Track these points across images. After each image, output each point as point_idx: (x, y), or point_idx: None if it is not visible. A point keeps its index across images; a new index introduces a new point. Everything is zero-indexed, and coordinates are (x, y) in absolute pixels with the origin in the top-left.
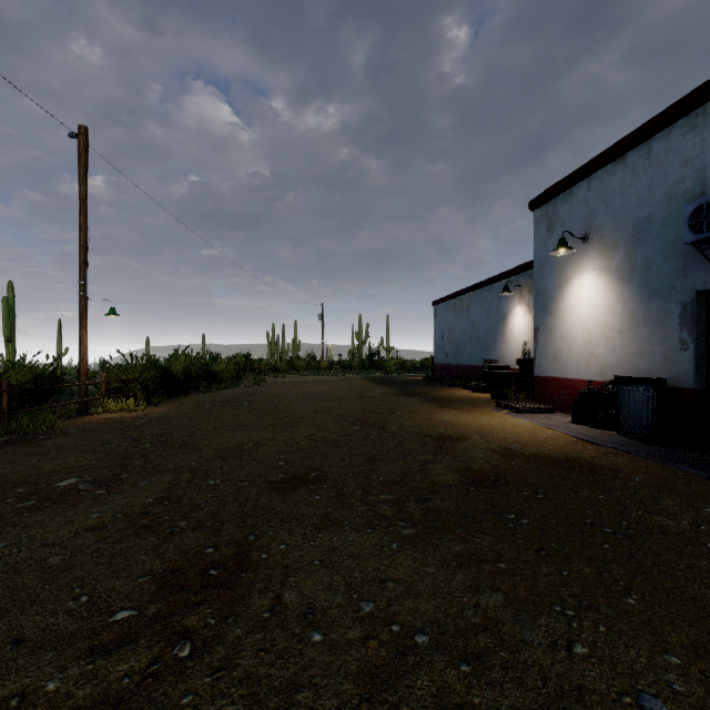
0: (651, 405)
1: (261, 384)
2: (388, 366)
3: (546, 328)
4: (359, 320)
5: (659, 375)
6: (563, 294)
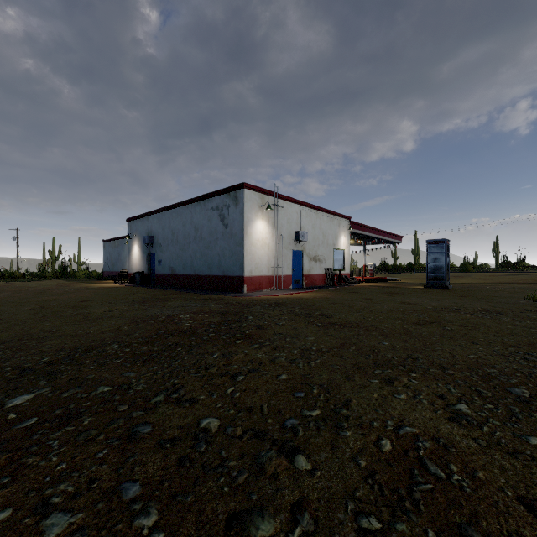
0: (140, 277)
1: None
2: (79, 275)
3: (130, 259)
4: (53, 241)
5: (145, 271)
6: (132, 249)
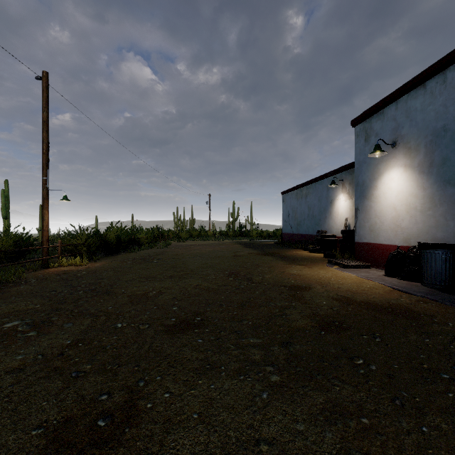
0: (448, 264)
1: (168, 246)
2: (252, 235)
3: (364, 209)
4: (233, 204)
5: (452, 242)
6: (376, 184)
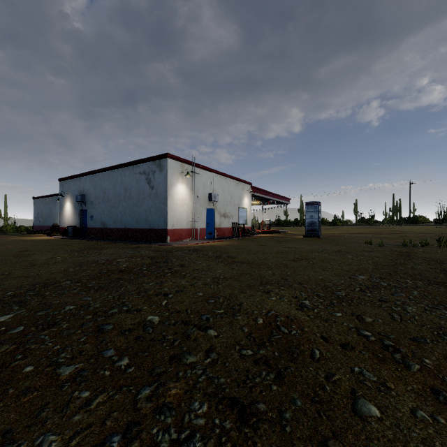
0: (72, 230)
1: None
2: (6, 229)
3: (62, 214)
4: None
5: (77, 225)
6: (65, 206)
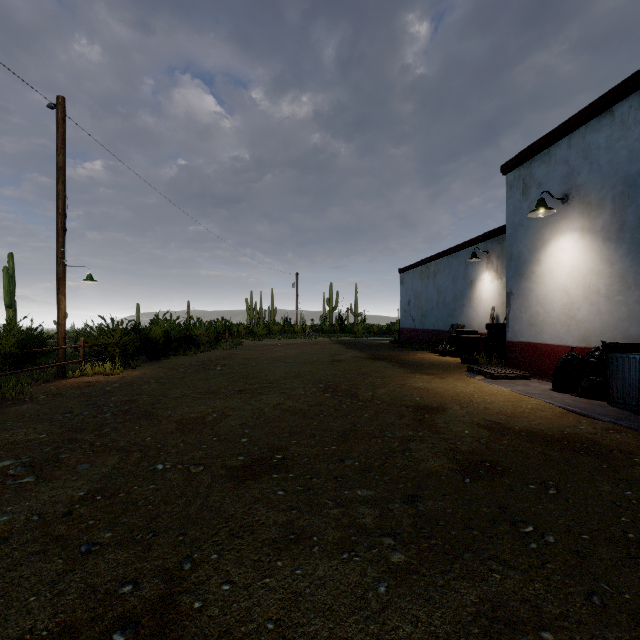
0: None
1: (238, 347)
2: (357, 330)
3: (520, 293)
4: (330, 287)
5: None
6: (539, 257)
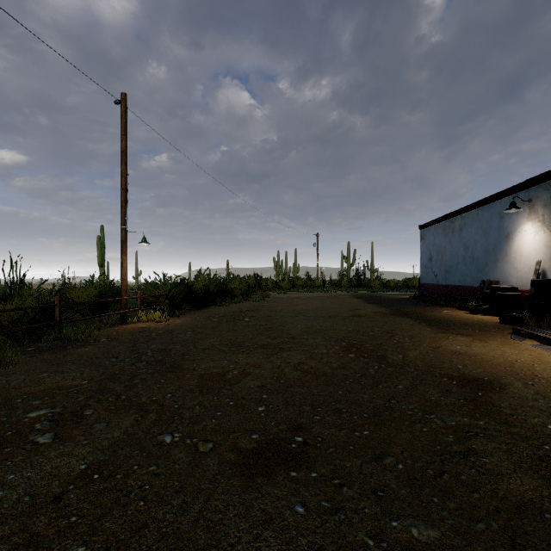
0: None
1: (266, 299)
2: (373, 285)
3: None
4: (348, 246)
5: None
6: None
